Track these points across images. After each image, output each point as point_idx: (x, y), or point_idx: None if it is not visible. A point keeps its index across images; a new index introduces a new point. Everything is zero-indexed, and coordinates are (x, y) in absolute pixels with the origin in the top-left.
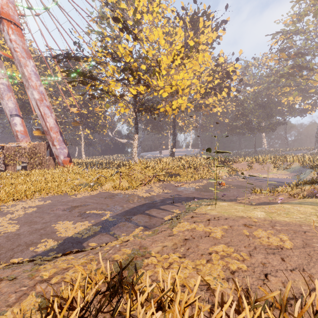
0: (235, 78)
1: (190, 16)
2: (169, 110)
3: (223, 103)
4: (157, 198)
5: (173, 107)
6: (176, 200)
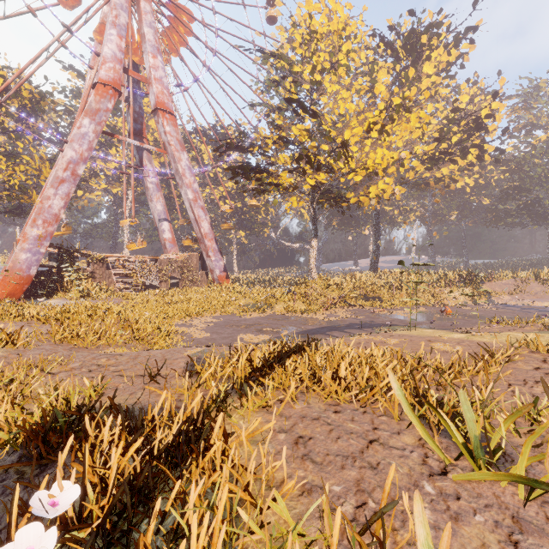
0: (493, 129)
1: (403, 36)
2: (365, 200)
3: (477, 169)
4: (342, 322)
5: (371, 195)
6: (366, 326)
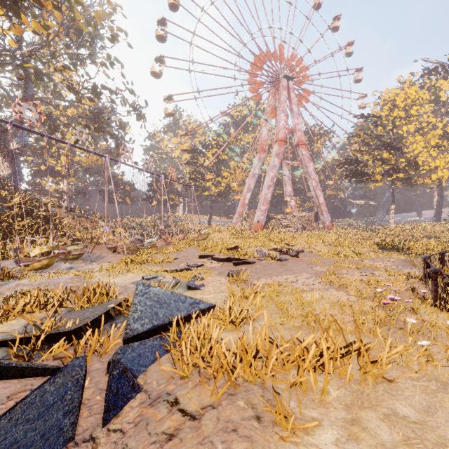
0: None
1: None
2: (428, 182)
3: None
4: None
5: (432, 179)
6: None
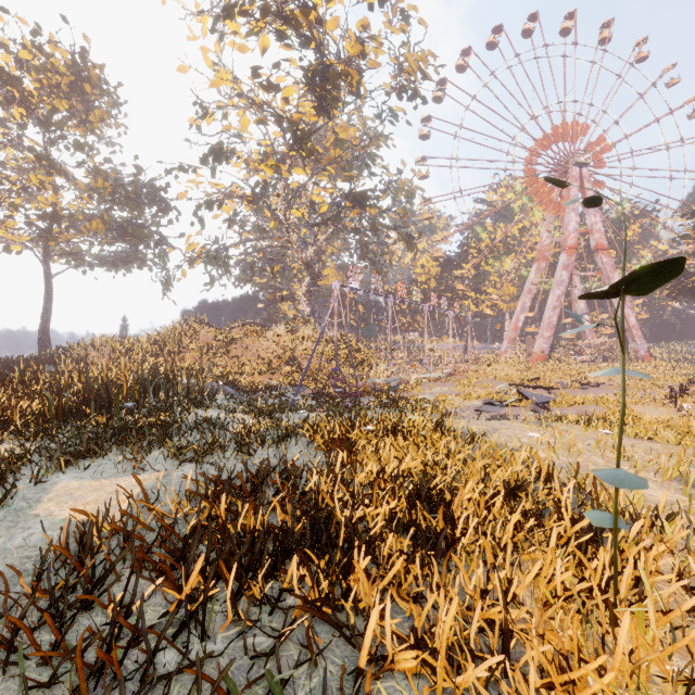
0: None
1: None
2: None
3: None
4: None
5: None
6: None
